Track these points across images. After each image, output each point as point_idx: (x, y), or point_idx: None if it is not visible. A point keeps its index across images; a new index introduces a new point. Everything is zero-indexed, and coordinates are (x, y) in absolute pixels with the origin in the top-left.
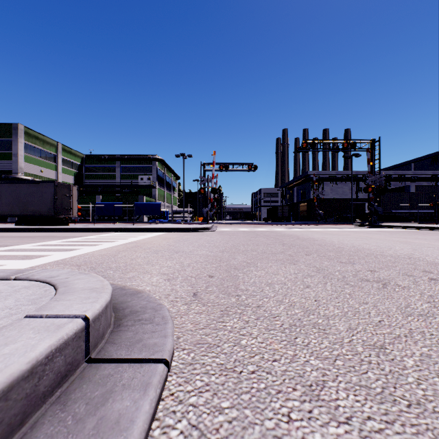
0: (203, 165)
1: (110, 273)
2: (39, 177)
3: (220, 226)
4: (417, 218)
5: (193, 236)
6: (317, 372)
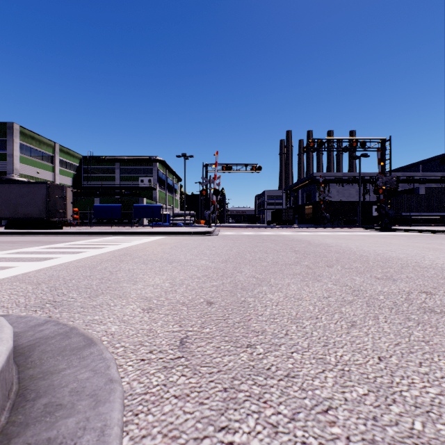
0: (205, 166)
1: (73, 297)
2: (35, 178)
3: (223, 229)
4: (427, 221)
5: (193, 241)
6: None
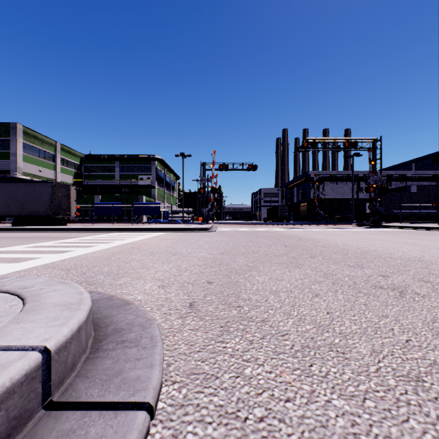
0: (203, 165)
1: (100, 278)
2: (38, 177)
3: (220, 226)
4: (418, 218)
5: (192, 236)
6: (343, 419)
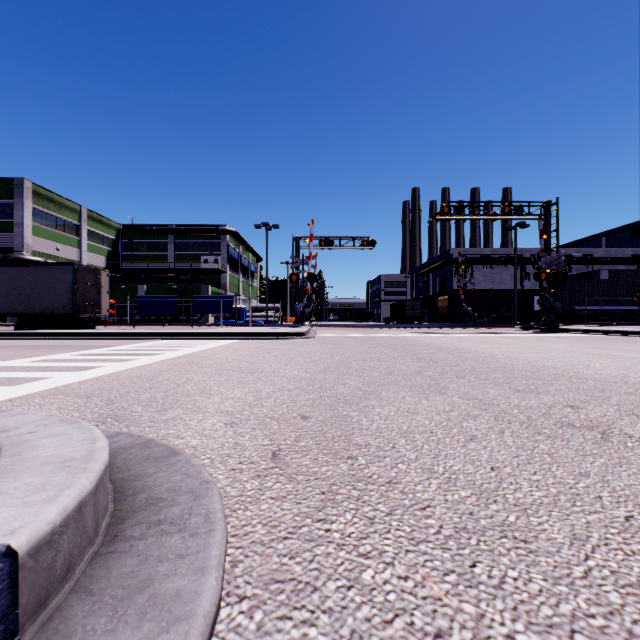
0: (296, 240)
1: (136, 411)
2: (54, 257)
3: (321, 329)
4: (611, 318)
5: (279, 345)
6: None
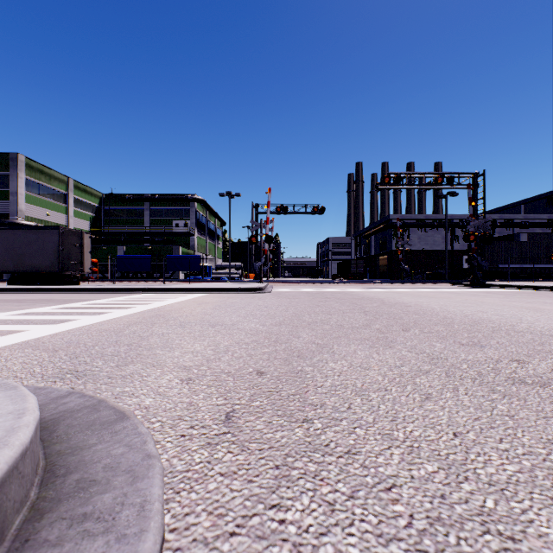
0: (255, 207)
1: (97, 366)
2: (44, 222)
3: (277, 285)
4: (530, 275)
5: (240, 299)
6: None
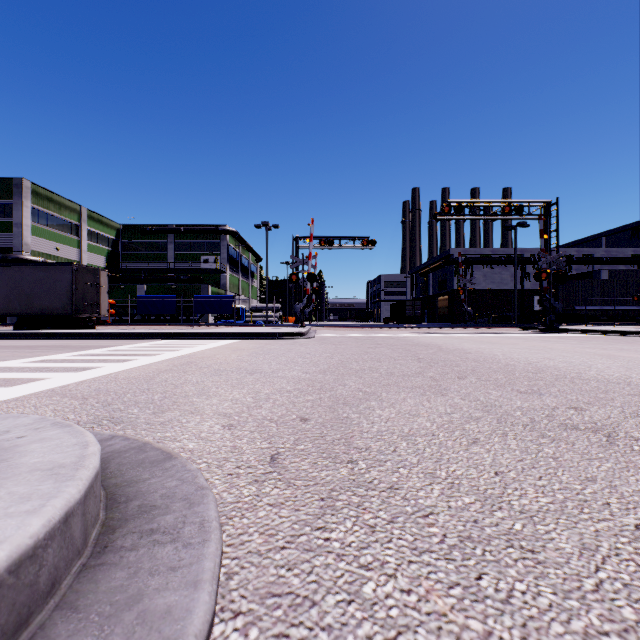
0: (295, 240)
1: (133, 413)
2: (53, 257)
3: (321, 329)
4: (611, 318)
5: (279, 346)
6: None
